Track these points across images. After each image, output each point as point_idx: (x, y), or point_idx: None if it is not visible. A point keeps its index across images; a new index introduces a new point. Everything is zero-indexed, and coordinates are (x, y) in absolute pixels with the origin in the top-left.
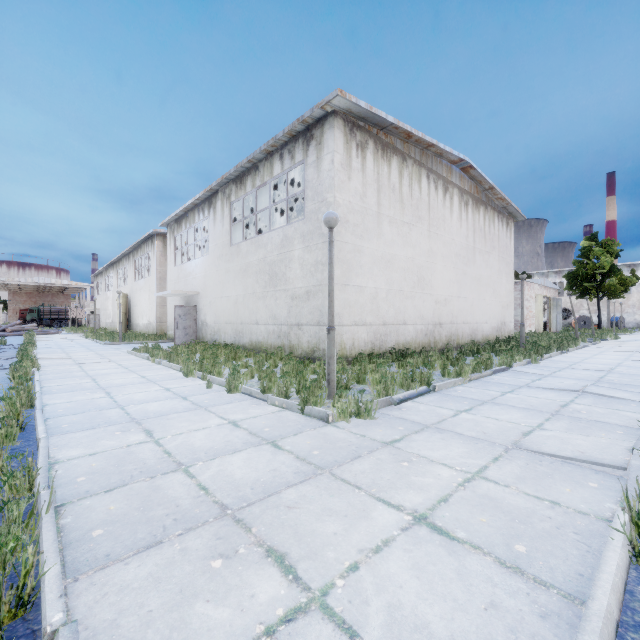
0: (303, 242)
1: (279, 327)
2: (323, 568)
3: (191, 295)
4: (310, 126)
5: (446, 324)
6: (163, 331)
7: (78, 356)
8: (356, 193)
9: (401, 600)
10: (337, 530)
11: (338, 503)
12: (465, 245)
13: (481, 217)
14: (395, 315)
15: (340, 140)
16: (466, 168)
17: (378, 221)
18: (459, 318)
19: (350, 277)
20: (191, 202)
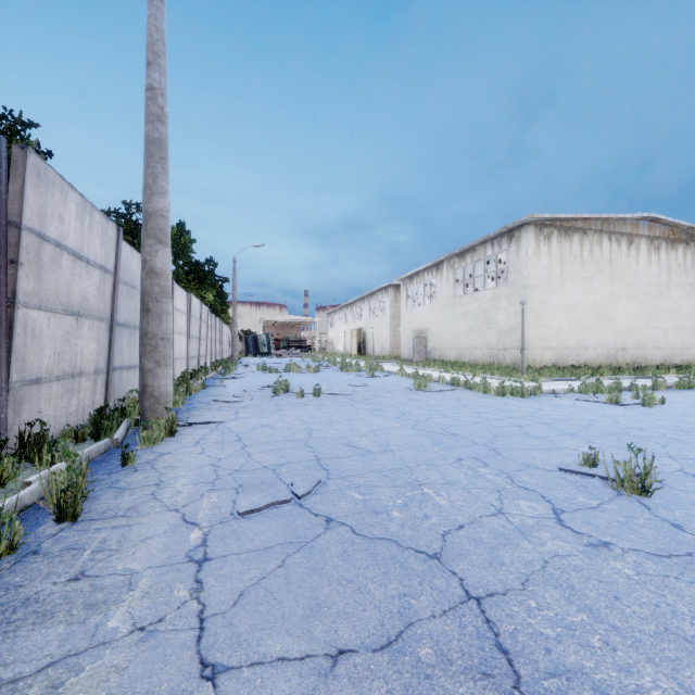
0: (507, 299)
1: (490, 350)
2: None
3: (421, 329)
4: (512, 229)
5: (631, 349)
6: (394, 355)
7: None
8: (543, 267)
9: None
10: None
11: None
12: (656, 283)
13: (679, 254)
14: (576, 342)
15: (532, 238)
16: (654, 220)
17: (561, 281)
18: (647, 344)
19: (539, 319)
20: (423, 267)
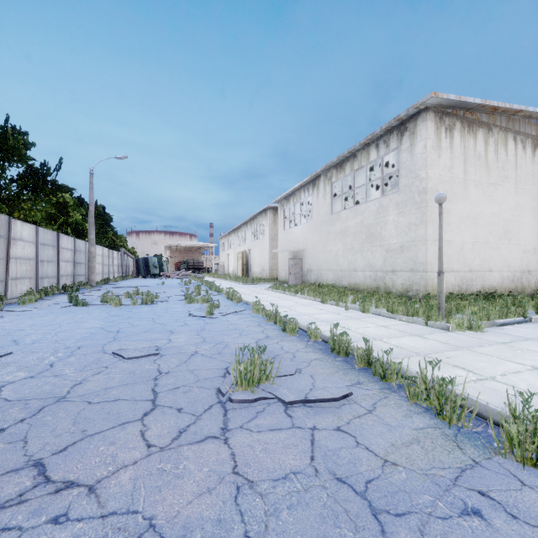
0: (397, 209)
1: (375, 273)
2: (486, 373)
3: (298, 250)
4: (404, 121)
5: (535, 271)
6: (273, 276)
7: (240, 290)
8: (445, 167)
9: (534, 384)
10: (486, 365)
11: (481, 359)
12: None
13: None
14: (480, 263)
15: (431, 128)
16: None
17: (464, 186)
18: None
19: None
20: (299, 184)
